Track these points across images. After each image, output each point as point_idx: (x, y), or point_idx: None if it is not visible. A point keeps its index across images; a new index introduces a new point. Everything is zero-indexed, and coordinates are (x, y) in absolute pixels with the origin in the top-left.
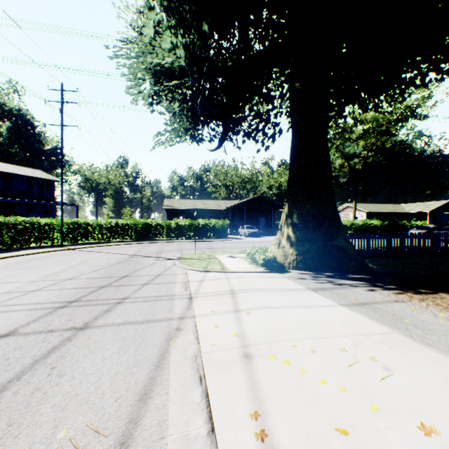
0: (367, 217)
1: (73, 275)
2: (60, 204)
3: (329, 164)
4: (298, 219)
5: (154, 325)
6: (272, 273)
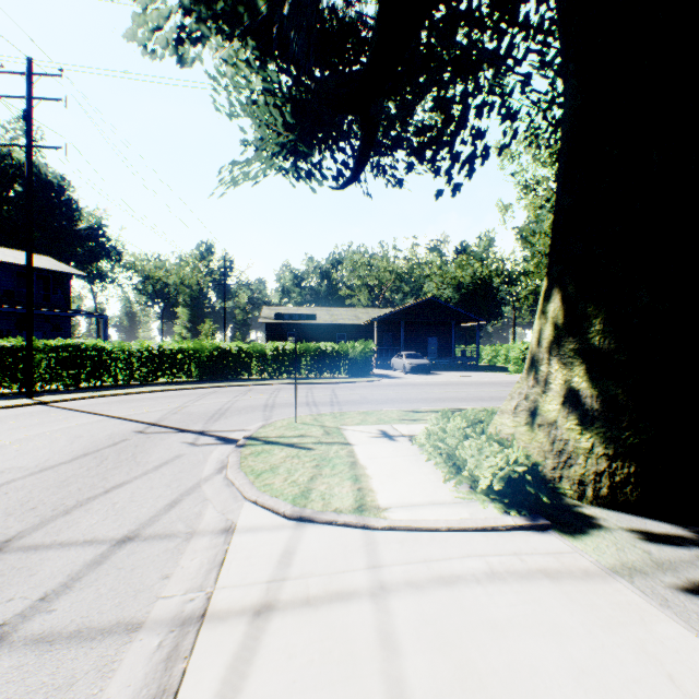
0: None
1: None
2: (73, 314)
3: None
4: (609, 335)
5: None
6: (540, 532)
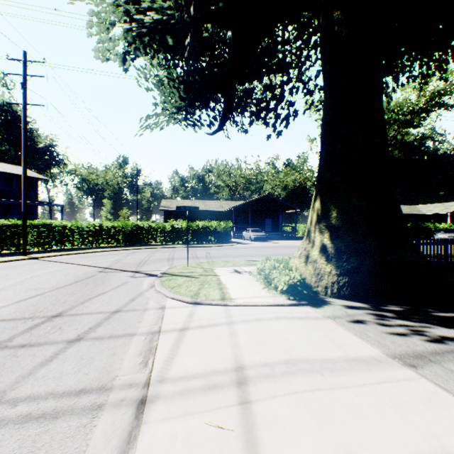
0: None
1: None
2: (41, 204)
3: (386, 135)
4: (339, 219)
5: None
6: (303, 306)
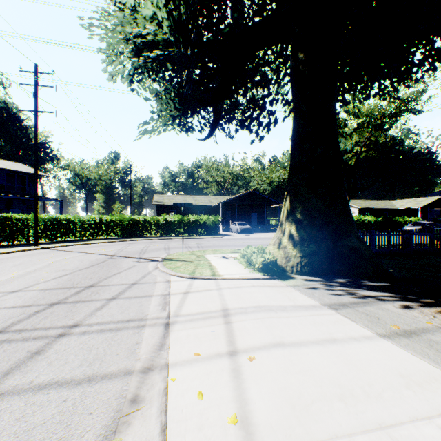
0: (359, 213)
1: (25, 284)
2: (42, 199)
3: (338, 150)
4: (302, 214)
5: (97, 391)
6: (273, 280)
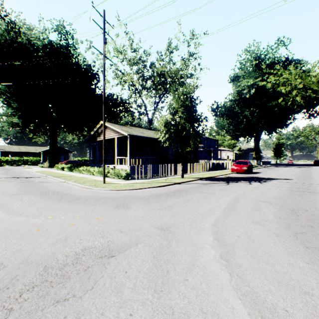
0: None
1: None
2: None
3: (57, 148)
4: (50, 158)
5: (21, 169)
6: (43, 168)
